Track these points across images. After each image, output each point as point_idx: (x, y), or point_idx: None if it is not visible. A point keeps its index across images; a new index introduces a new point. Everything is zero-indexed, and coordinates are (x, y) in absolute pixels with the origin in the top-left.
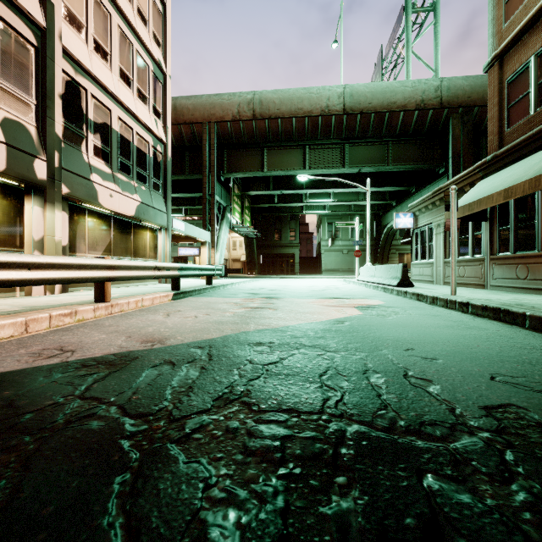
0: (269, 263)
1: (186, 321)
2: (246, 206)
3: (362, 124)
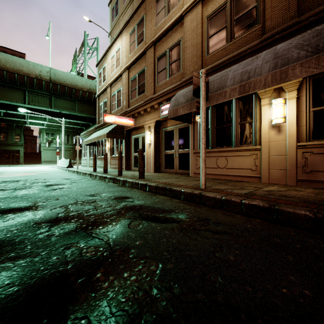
0: None
1: None
2: None
3: (61, 90)
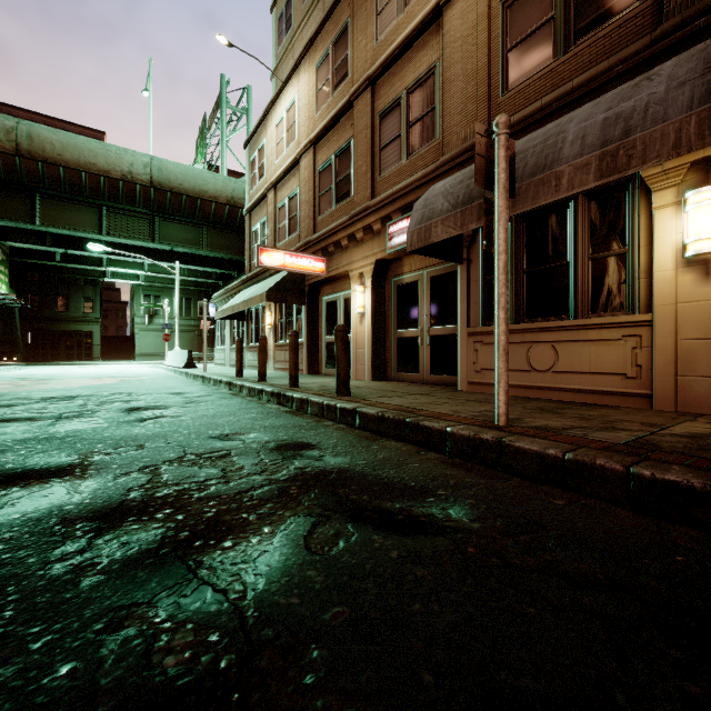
0: (47, 344)
1: None
2: (1, 259)
3: (174, 203)
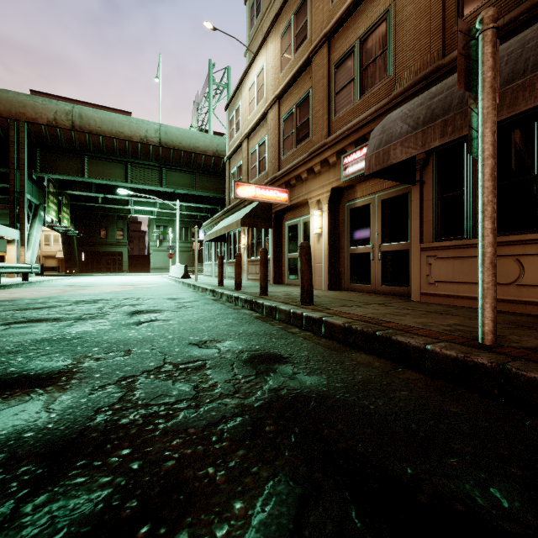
0: (94, 261)
1: (27, 294)
2: (64, 203)
3: (175, 157)
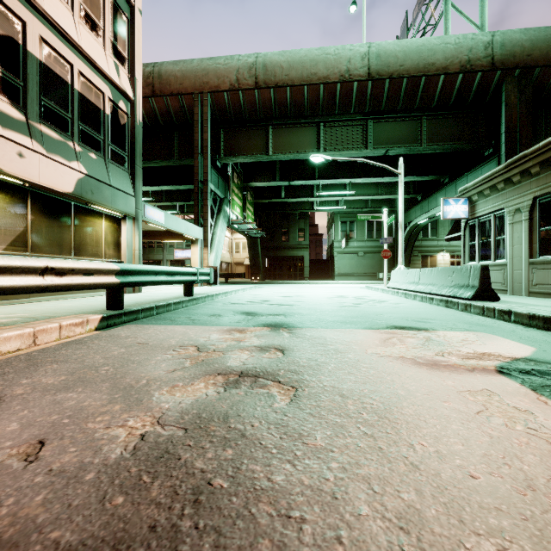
0: (275, 267)
1: None
2: (249, 200)
3: (391, 93)
